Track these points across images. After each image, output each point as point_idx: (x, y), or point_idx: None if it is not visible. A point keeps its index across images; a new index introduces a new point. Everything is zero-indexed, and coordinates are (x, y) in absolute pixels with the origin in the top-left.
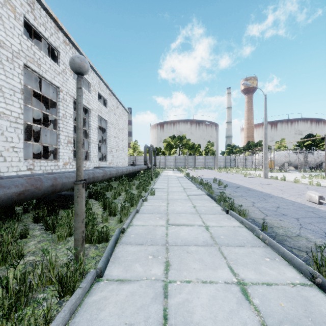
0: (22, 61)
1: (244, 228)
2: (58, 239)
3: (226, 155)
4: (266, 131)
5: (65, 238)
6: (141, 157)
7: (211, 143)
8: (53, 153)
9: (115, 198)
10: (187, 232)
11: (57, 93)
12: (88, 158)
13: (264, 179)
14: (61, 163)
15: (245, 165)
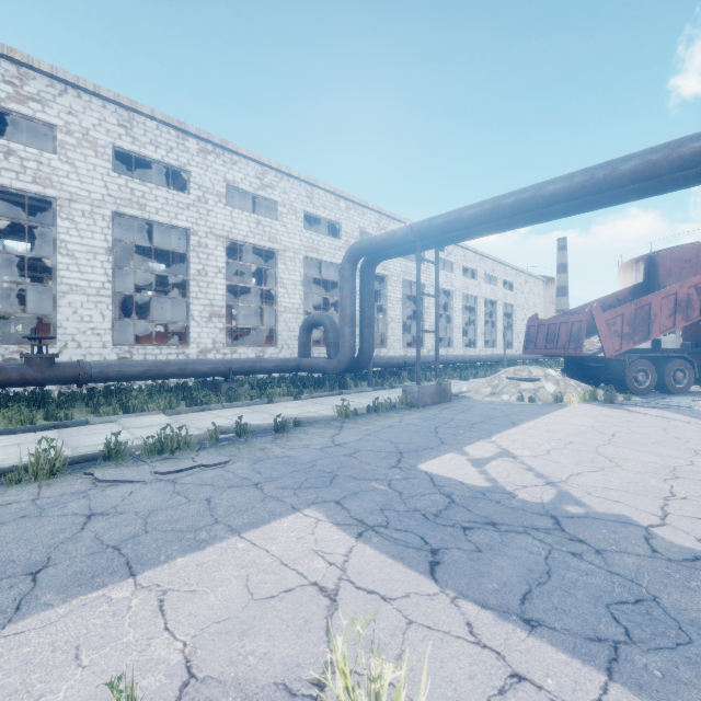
0: (462, 292)
1: None
2: None
3: None
4: None
5: None
6: None
7: None
8: (471, 343)
9: None
10: None
11: (475, 300)
12: (495, 346)
13: None
14: (477, 350)
15: None
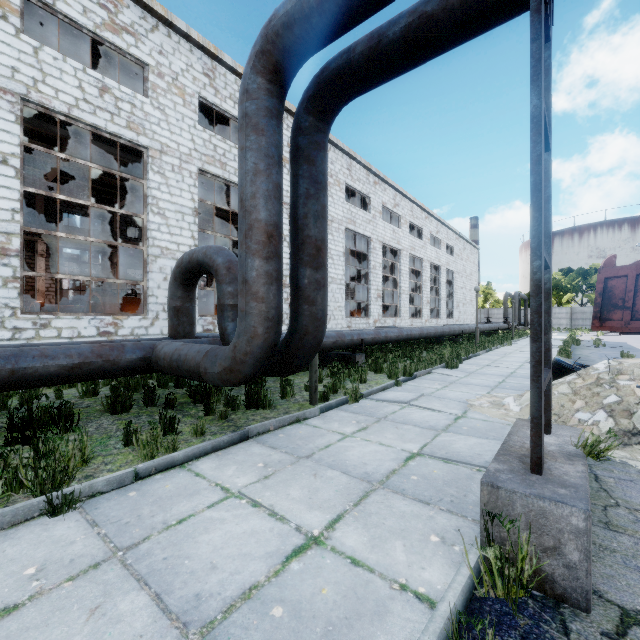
0: (409, 252)
1: None
2: None
3: None
4: None
5: None
6: (499, 310)
7: None
8: (415, 312)
9: None
10: (524, 352)
11: (421, 263)
12: (438, 316)
13: None
14: (423, 320)
15: None
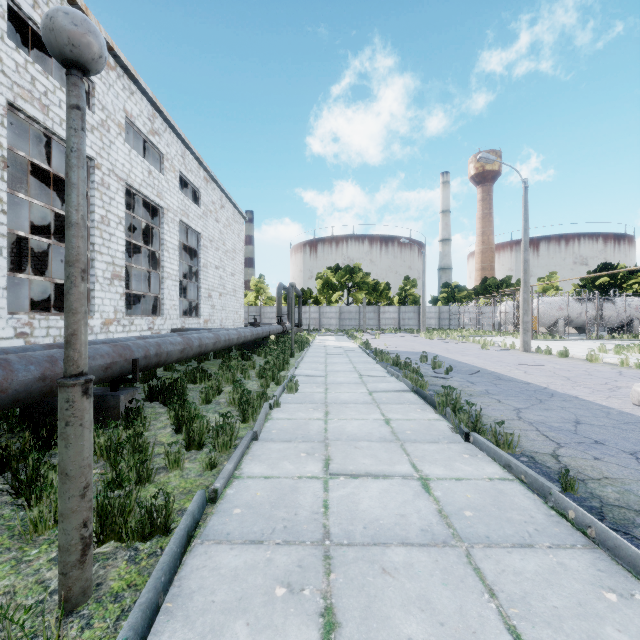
0: (4, 95)
1: (518, 485)
2: (33, 527)
3: (442, 304)
4: (526, 256)
5: (56, 523)
6: (273, 308)
7: (412, 281)
8: None
9: (208, 401)
10: (378, 498)
11: (88, 171)
12: (160, 311)
13: (524, 354)
14: (97, 321)
15: (479, 324)
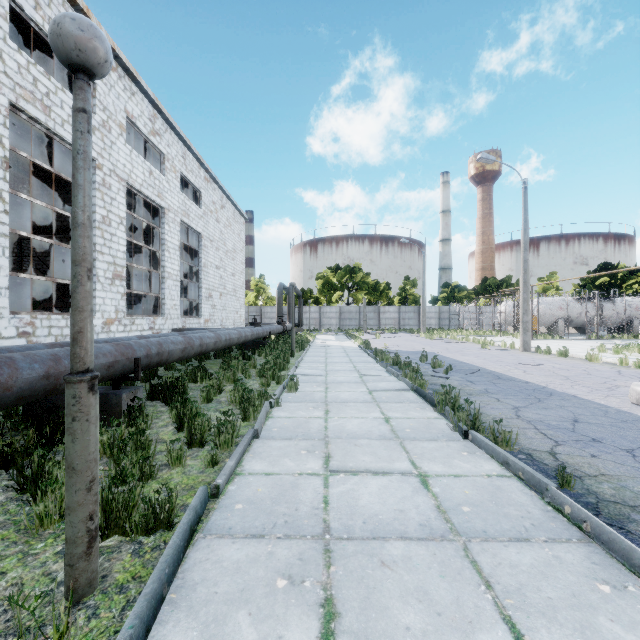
0: (6, 96)
1: (515, 482)
2: (39, 522)
3: (442, 304)
4: (526, 256)
5: (61, 518)
6: (273, 308)
7: (412, 281)
8: None
9: (209, 400)
10: (377, 494)
11: None
12: (161, 311)
13: (524, 354)
14: (98, 320)
15: (479, 324)
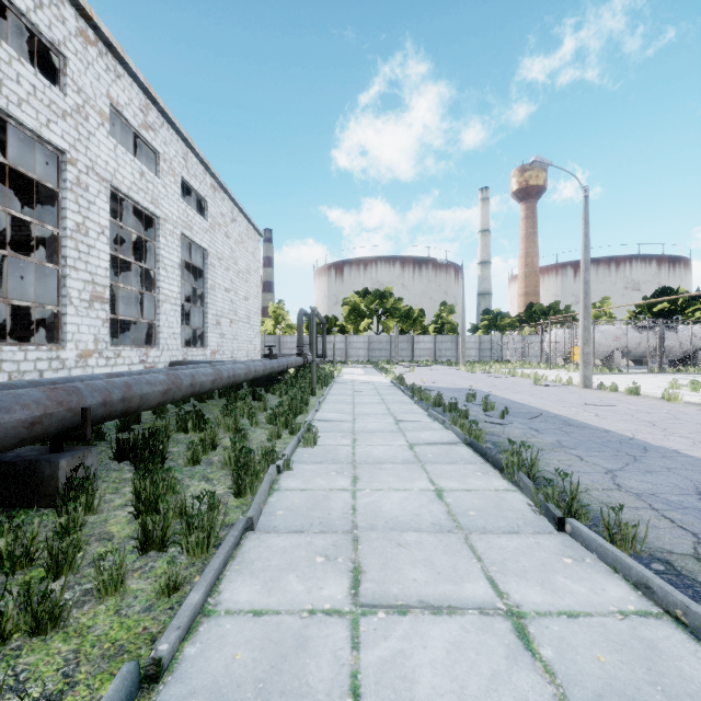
0: None
1: (674, 630)
2: None
3: (483, 333)
4: (587, 276)
5: None
6: (293, 337)
7: (449, 307)
8: (53, 325)
9: (196, 461)
10: (446, 666)
11: (59, 167)
12: (156, 340)
13: (585, 391)
14: (71, 352)
15: (524, 355)
